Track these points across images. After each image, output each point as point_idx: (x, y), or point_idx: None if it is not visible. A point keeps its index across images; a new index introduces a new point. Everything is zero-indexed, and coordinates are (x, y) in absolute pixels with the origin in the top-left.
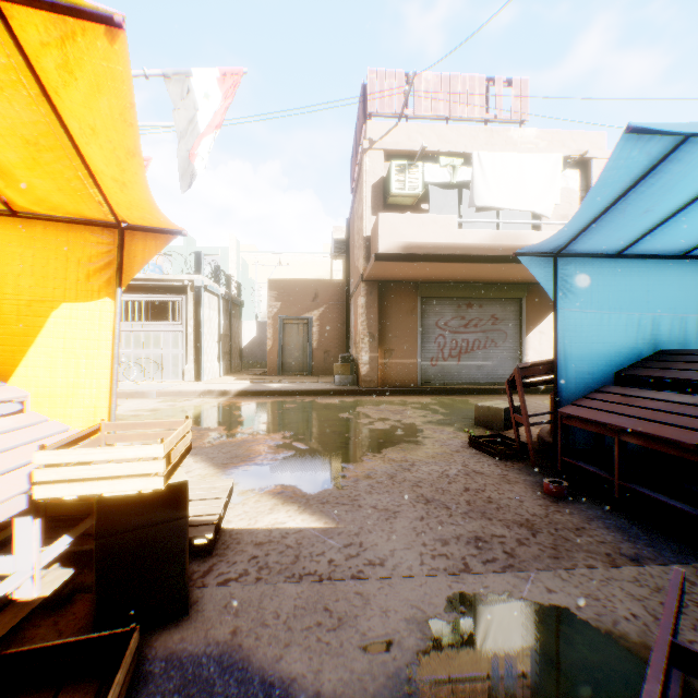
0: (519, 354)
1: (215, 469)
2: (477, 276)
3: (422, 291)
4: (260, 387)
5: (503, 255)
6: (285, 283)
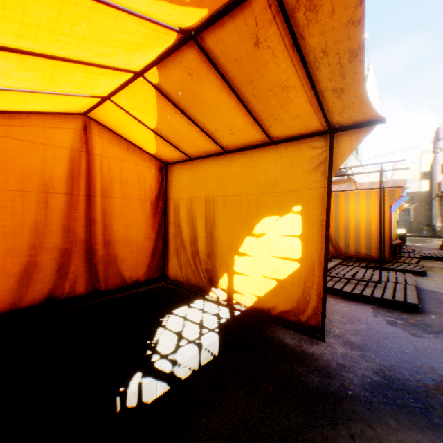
0: None
1: None
2: None
3: None
4: None
5: None
6: None
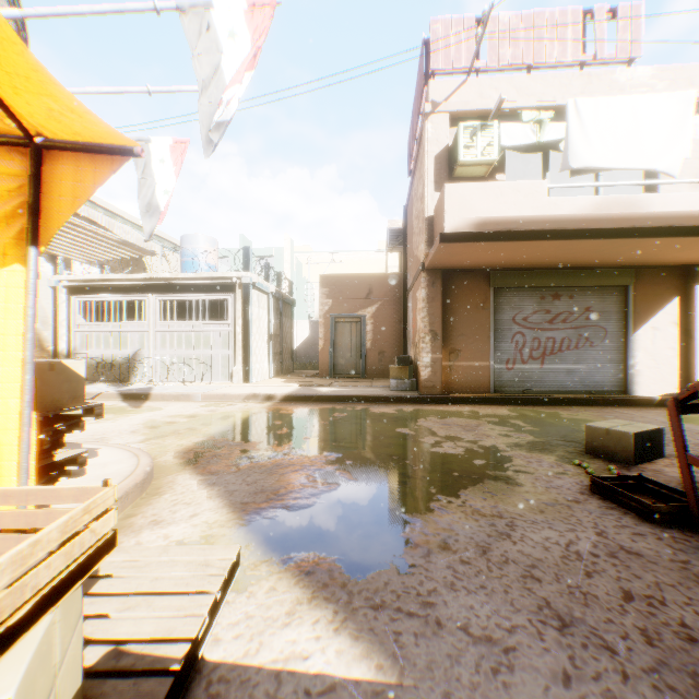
0: (623, 356)
1: (229, 513)
2: (568, 259)
3: (495, 281)
4: (307, 391)
5: (610, 228)
6: (336, 278)
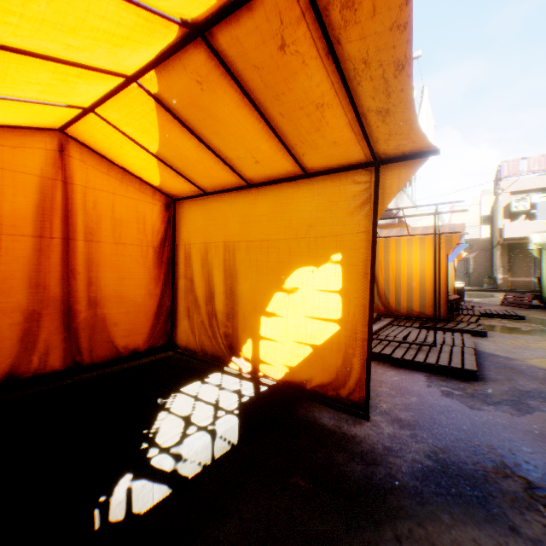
0: None
1: None
2: None
3: None
4: None
5: None
6: None
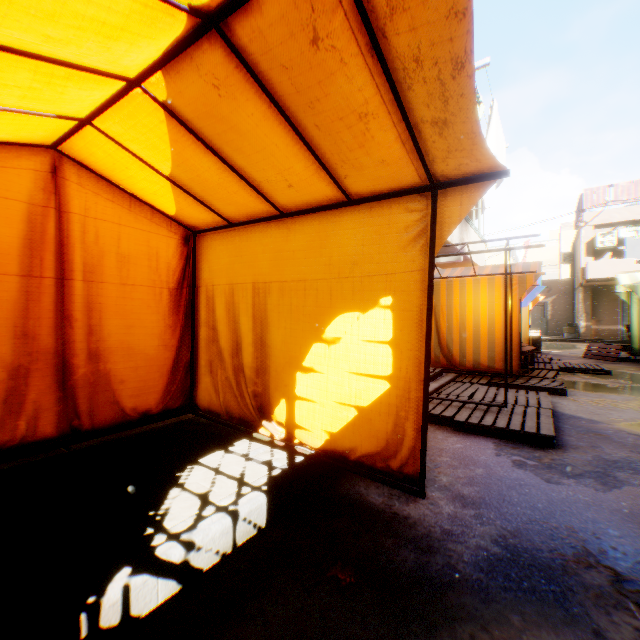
0: None
1: None
2: None
3: None
4: None
5: None
6: None
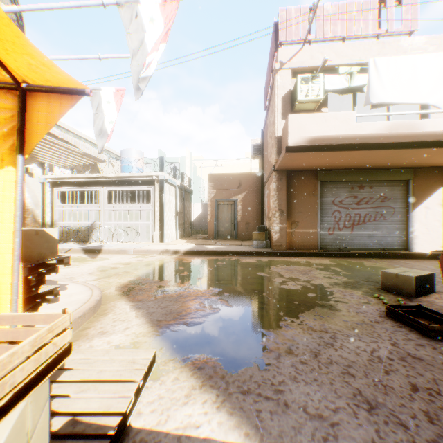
0: (405, 226)
1: (149, 327)
2: (369, 162)
3: (321, 177)
4: (200, 248)
5: (397, 142)
6: (219, 176)
